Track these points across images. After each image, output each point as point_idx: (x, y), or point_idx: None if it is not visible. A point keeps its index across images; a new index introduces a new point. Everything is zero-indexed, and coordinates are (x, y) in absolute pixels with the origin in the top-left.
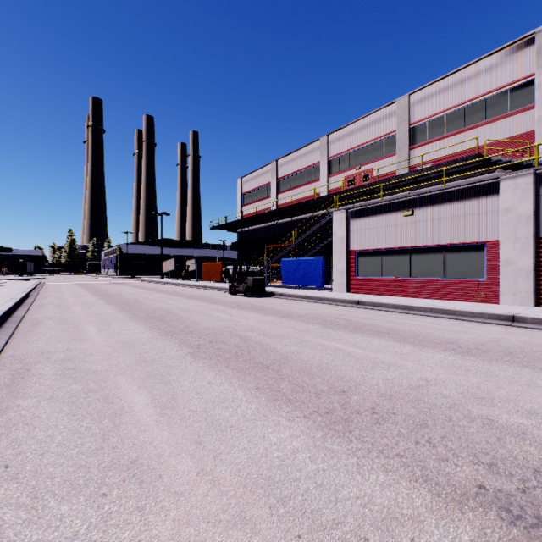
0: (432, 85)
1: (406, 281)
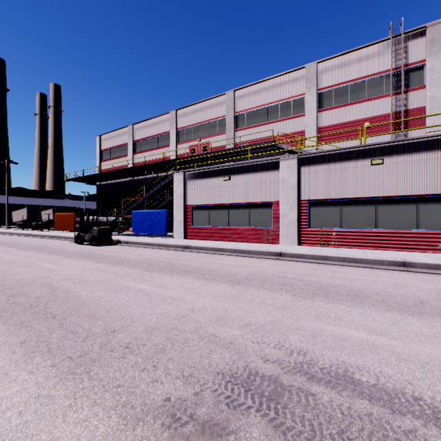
0: (248, 87)
1: (225, 229)
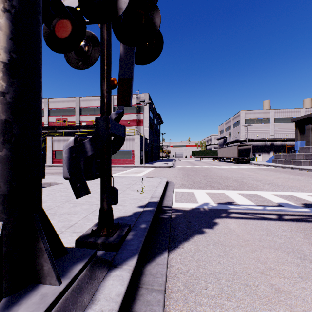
0: (86, 97)
1: None
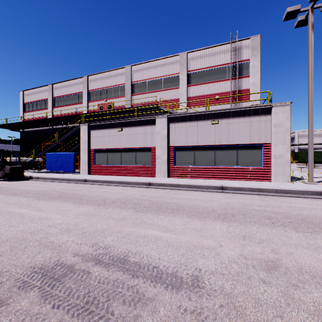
0: (142, 64)
1: (119, 167)
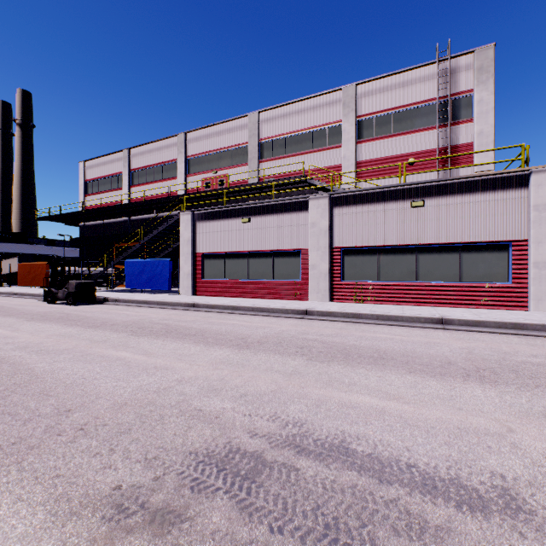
0: (276, 109)
1: (244, 283)
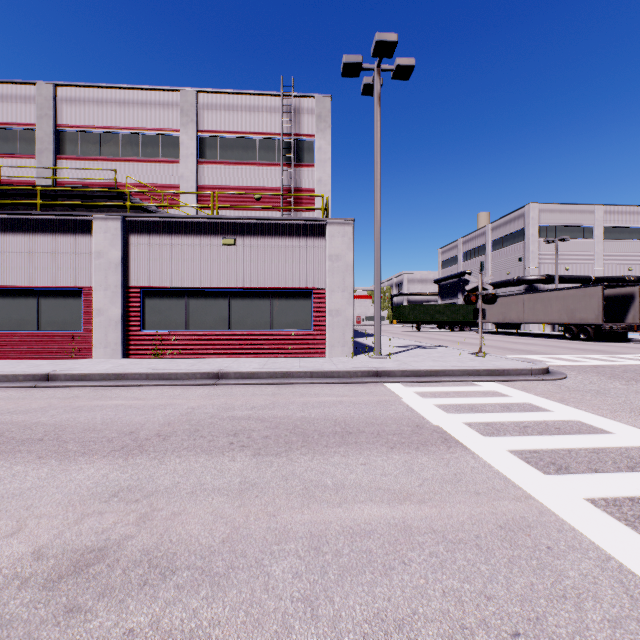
0: (85, 89)
1: None
